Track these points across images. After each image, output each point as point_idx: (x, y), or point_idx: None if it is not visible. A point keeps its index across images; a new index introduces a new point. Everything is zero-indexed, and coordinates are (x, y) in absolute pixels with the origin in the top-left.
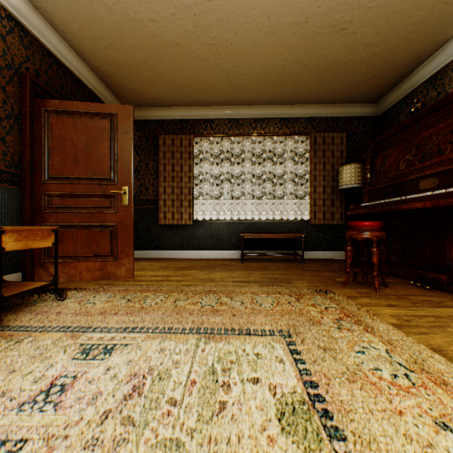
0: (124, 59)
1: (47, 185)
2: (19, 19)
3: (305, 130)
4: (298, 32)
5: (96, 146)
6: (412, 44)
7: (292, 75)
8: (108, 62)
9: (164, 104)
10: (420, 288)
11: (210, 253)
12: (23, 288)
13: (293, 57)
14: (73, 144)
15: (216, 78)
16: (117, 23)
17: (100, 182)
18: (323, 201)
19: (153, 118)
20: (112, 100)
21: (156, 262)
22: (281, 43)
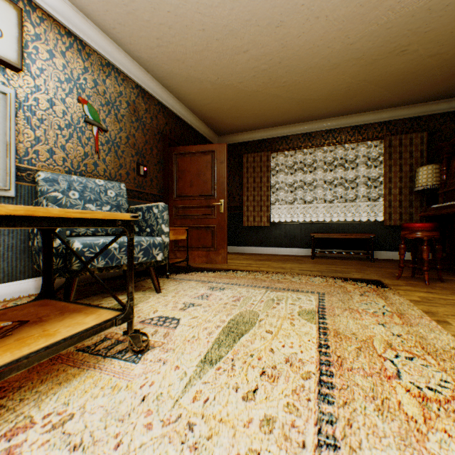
0: (219, 108)
1: (175, 201)
2: (163, 102)
3: (379, 134)
4: (357, 63)
5: (203, 174)
6: None
7: (359, 91)
8: (209, 111)
9: (247, 130)
10: None
11: (285, 250)
12: (174, 261)
13: (356, 79)
14: (190, 174)
15: (288, 106)
16: (216, 89)
17: (206, 197)
18: (399, 202)
19: (238, 141)
20: (209, 133)
21: (241, 255)
22: (342, 73)
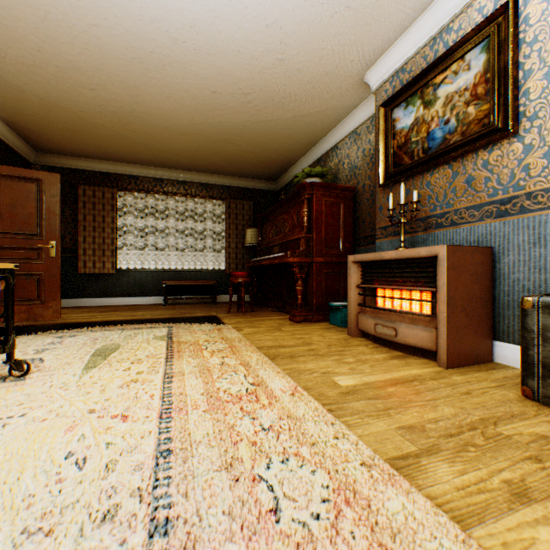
0: (46, 124)
1: None
2: None
3: (222, 196)
4: (202, 138)
5: (23, 206)
6: (280, 156)
7: (205, 157)
8: (28, 122)
9: (85, 156)
10: (272, 311)
11: (135, 299)
12: None
13: (203, 149)
14: None
15: (140, 149)
16: (46, 106)
17: (27, 236)
18: (236, 254)
19: (71, 167)
20: (23, 146)
21: (77, 309)
22: (191, 141)
